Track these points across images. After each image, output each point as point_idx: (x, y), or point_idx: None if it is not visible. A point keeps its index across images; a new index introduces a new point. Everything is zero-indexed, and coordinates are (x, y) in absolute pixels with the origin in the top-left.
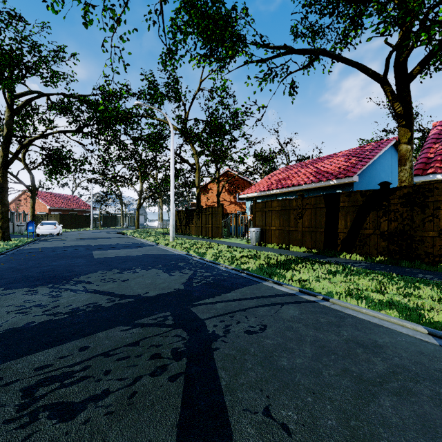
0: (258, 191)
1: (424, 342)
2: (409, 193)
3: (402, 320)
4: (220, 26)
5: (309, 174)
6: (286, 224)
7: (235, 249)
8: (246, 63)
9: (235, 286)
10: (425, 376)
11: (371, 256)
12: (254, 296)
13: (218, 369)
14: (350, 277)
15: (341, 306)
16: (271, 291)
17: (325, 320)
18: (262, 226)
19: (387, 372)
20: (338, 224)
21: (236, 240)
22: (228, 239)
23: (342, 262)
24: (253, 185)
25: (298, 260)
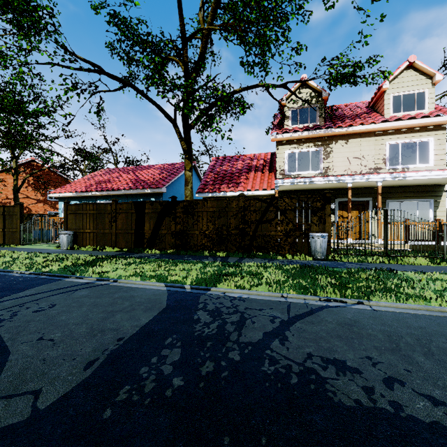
0: (74, 191)
1: (160, 290)
2: (186, 205)
3: (156, 282)
4: (15, 8)
5: (129, 180)
6: (102, 227)
7: (38, 255)
8: (50, 64)
9: (31, 286)
10: (147, 302)
11: (166, 250)
12: (51, 290)
13: (2, 334)
14: (142, 265)
15: (125, 283)
16: (70, 284)
17: (107, 292)
18: (76, 229)
19: (129, 305)
20: (144, 227)
21: (42, 246)
22: (31, 246)
23: (144, 256)
24: (69, 184)
25: (105, 257)
